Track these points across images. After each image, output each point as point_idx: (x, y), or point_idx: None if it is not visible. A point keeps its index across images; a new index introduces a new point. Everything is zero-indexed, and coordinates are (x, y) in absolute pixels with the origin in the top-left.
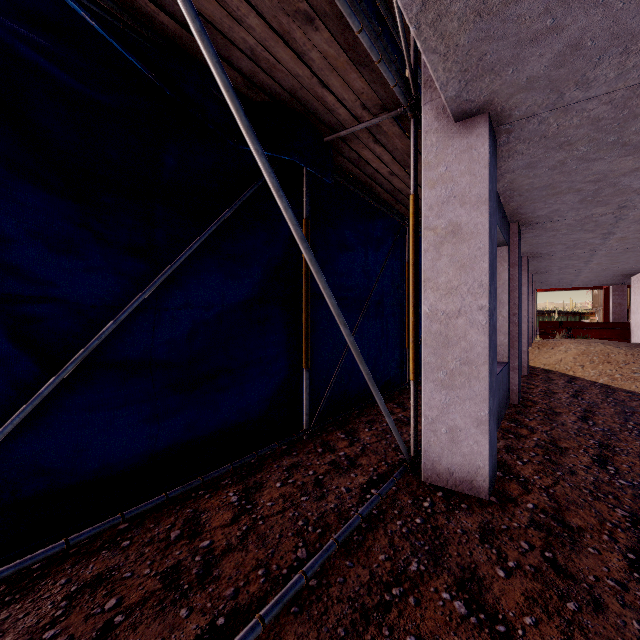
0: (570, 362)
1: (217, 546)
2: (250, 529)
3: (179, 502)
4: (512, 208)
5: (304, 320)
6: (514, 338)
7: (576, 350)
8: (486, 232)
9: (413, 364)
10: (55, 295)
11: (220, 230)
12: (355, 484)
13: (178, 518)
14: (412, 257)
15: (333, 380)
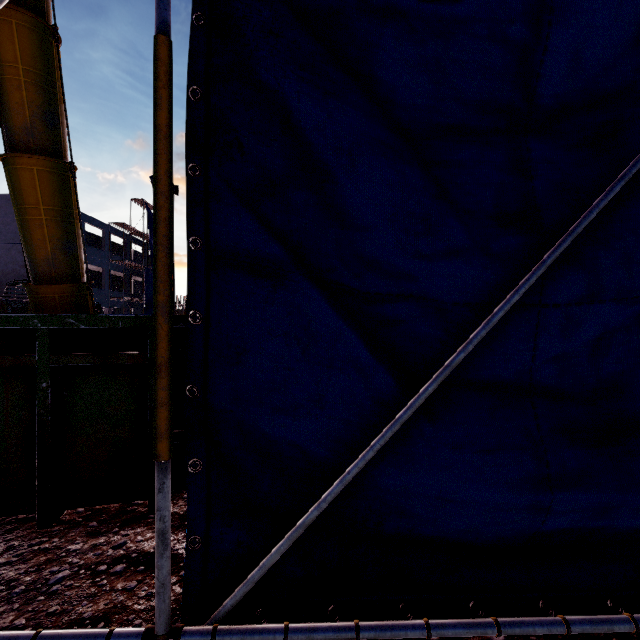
0: None
1: None
2: None
3: None
4: None
5: None
6: None
7: None
8: None
9: None
10: (412, 291)
11: None
12: None
13: None
14: None
15: None
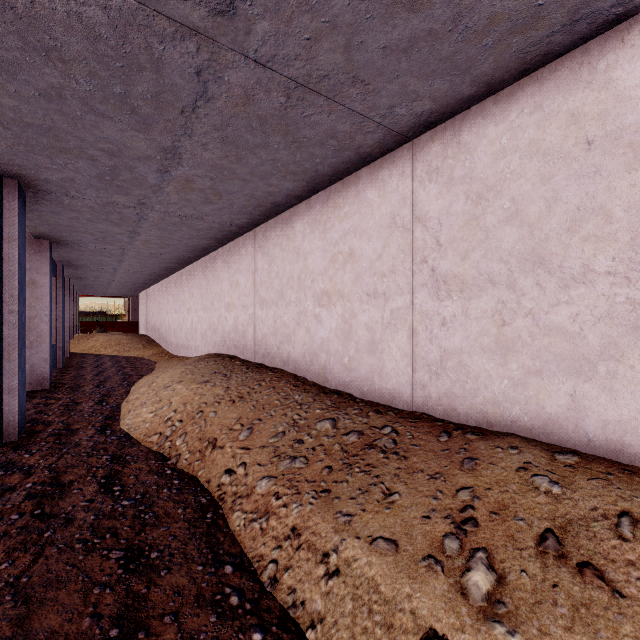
0: (99, 347)
1: None
2: None
3: None
4: (59, 260)
5: None
6: (60, 330)
7: (103, 339)
8: (49, 286)
9: None
10: None
11: None
12: None
13: None
14: None
15: None
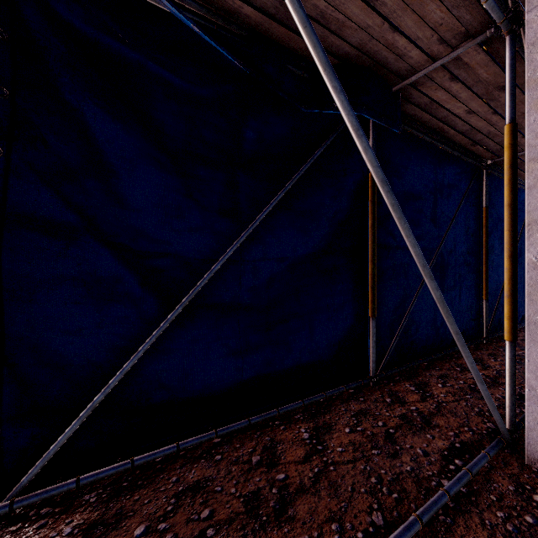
0: None
1: (291, 482)
2: (321, 473)
3: (259, 428)
4: None
5: (370, 270)
6: None
7: None
8: None
9: (509, 322)
10: (171, 251)
11: (292, 190)
12: (433, 448)
13: (258, 444)
14: (507, 197)
15: (400, 330)
